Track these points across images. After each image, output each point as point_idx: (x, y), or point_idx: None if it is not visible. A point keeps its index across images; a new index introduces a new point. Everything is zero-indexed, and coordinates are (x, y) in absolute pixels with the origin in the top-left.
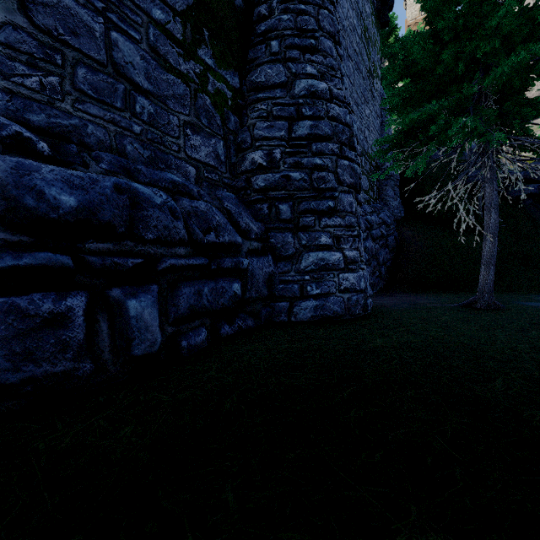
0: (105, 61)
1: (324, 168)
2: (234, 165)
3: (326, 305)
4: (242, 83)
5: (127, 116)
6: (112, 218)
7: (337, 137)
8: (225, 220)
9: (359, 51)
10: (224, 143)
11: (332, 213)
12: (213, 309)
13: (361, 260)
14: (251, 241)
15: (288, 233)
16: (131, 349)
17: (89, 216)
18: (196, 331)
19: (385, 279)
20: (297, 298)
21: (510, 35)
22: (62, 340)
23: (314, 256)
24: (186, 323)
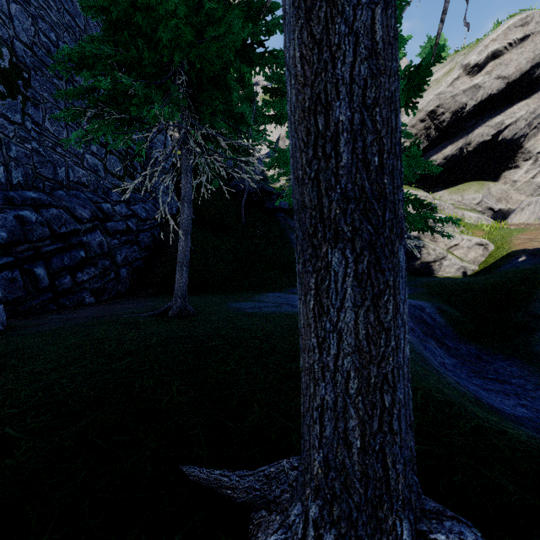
0: None
1: None
2: None
3: None
4: None
5: None
6: None
7: None
8: None
9: None
10: None
11: None
12: None
13: None
14: None
15: None
16: None
17: None
18: None
19: (130, 282)
20: None
21: None
22: None
23: None
24: None
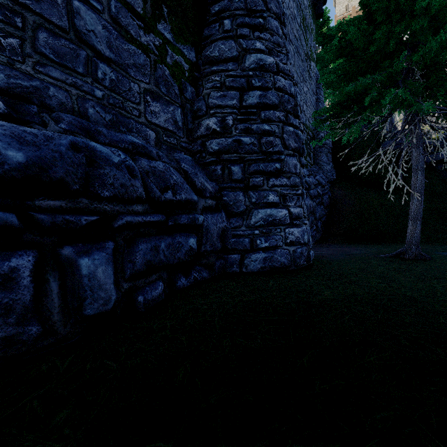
0: (67, 27)
1: (271, 133)
2: (190, 131)
3: (274, 256)
4: (198, 58)
5: (89, 80)
6: (65, 175)
7: (283, 106)
8: (182, 180)
9: (298, 37)
10: (181, 111)
11: (278, 174)
12: (169, 263)
13: (304, 216)
14: (206, 199)
15: (239, 192)
16: (83, 309)
17: (39, 172)
18: (153, 285)
19: (321, 232)
20: (248, 250)
21: (438, 16)
22: (3, 303)
23: (263, 212)
24: (143, 278)
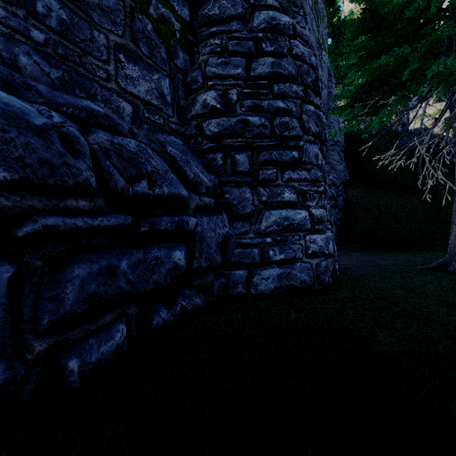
0: None
1: (287, 112)
2: (183, 109)
3: (292, 273)
4: (193, 18)
5: (21, 13)
6: None
7: (302, 78)
8: (165, 167)
9: (310, 20)
10: (170, 82)
11: (295, 166)
12: (138, 292)
13: (327, 219)
14: (201, 196)
15: (245, 187)
16: None
17: None
18: (104, 332)
19: (335, 238)
20: (257, 264)
21: None
22: None
23: (276, 214)
24: (86, 322)
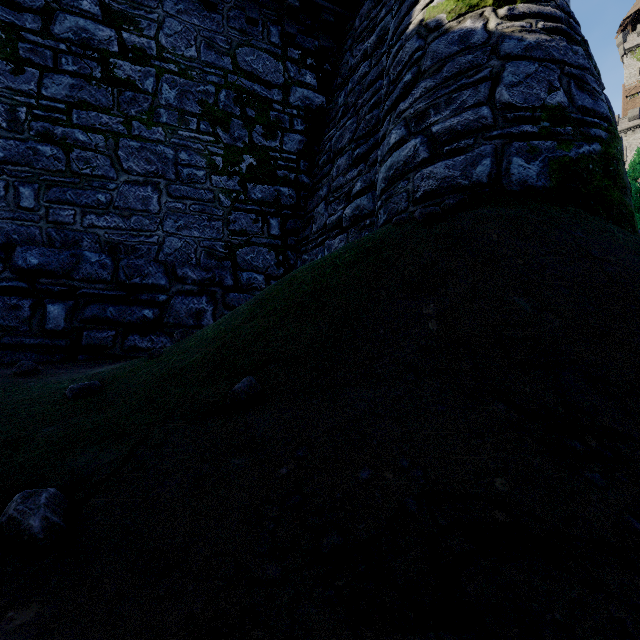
0: None
1: None
2: None
3: None
4: None
5: None
6: None
7: None
8: None
9: None
10: None
11: None
12: None
13: None
14: None
15: None
16: None
17: None
18: None
19: None
20: None
21: None
22: None
23: None
24: None
